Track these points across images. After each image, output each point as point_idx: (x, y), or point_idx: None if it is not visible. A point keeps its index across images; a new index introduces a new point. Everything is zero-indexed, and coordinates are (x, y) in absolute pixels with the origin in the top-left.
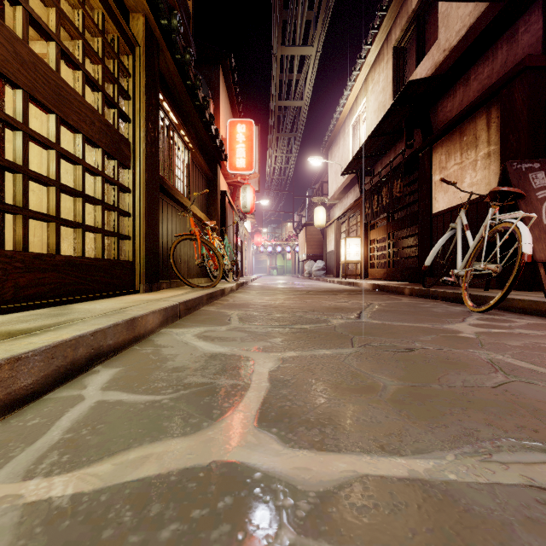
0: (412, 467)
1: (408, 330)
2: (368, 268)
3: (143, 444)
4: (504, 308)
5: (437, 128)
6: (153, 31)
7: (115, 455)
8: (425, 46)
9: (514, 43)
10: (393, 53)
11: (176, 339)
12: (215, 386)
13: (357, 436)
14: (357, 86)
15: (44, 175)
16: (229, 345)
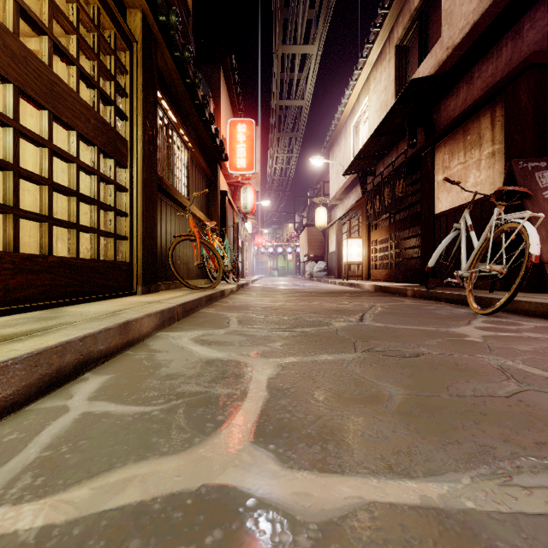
0: (424, 492)
1: (412, 334)
2: (369, 269)
3: (127, 463)
4: (510, 310)
5: (440, 127)
6: (151, 27)
7: (95, 477)
8: (427, 44)
9: (518, 40)
10: (395, 51)
11: (172, 343)
12: (210, 395)
13: (362, 454)
14: (358, 85)
15: (40, 174)
16: (227, 350)
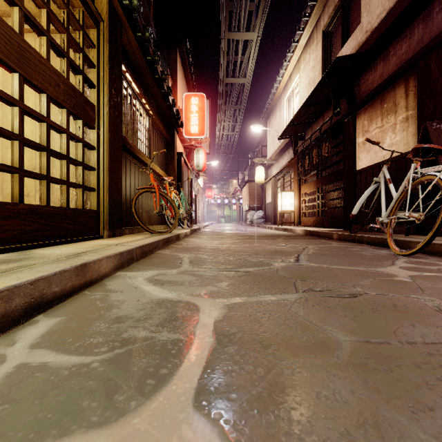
0: None
1: (345, 273)
2: (300, 216)
3: None
4: (426, 252)
5: (360, 98)
6: (116, 9)
7: None
8: (349, 29)
9: (429, 22)
10: (322, 36)
11: (127, 283)
12: (155, 342)
13: (322, 427)
14: (291, 66)
15: None
16: (177, 290)
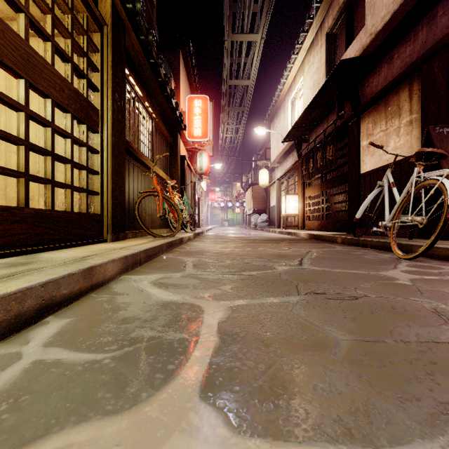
0: None
1: (347, 277)
2: (304, 220)
3: (66, 427)
4: (428, 255)
5: (364, 101)
6: (119, 13)
7: (26, 446)
8: (353, 32)
9: (433, 25)
10: (326, 38)
11: (132, 286)
12: (162, 340)
13: (317, 414)
14: (295, 68)
15: None
16: (182, 293)
